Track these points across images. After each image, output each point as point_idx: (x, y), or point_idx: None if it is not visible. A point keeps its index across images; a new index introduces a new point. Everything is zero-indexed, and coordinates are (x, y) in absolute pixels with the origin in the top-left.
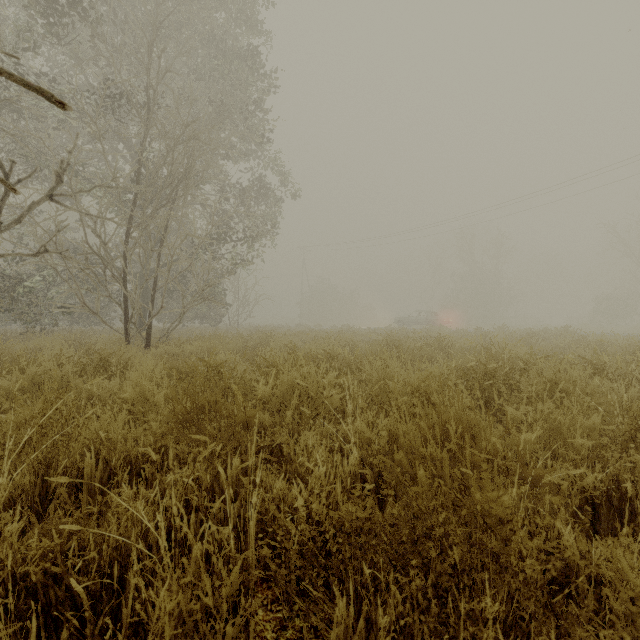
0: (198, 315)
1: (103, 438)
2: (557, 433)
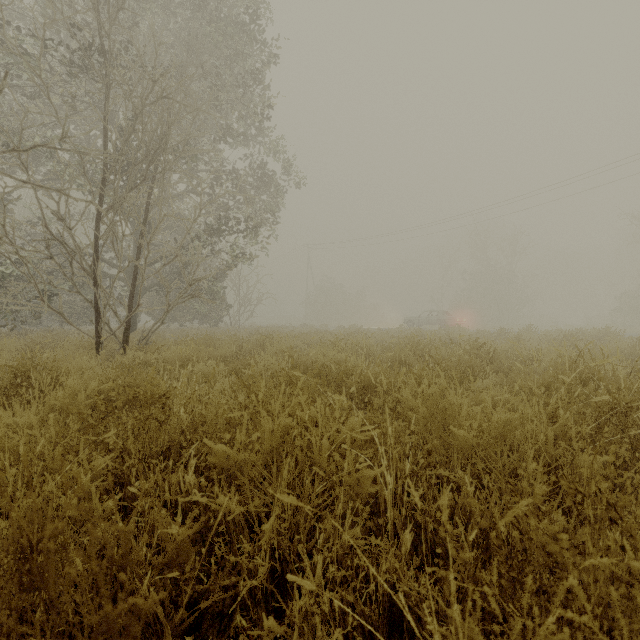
0: (197, 315)
1: None
2: None
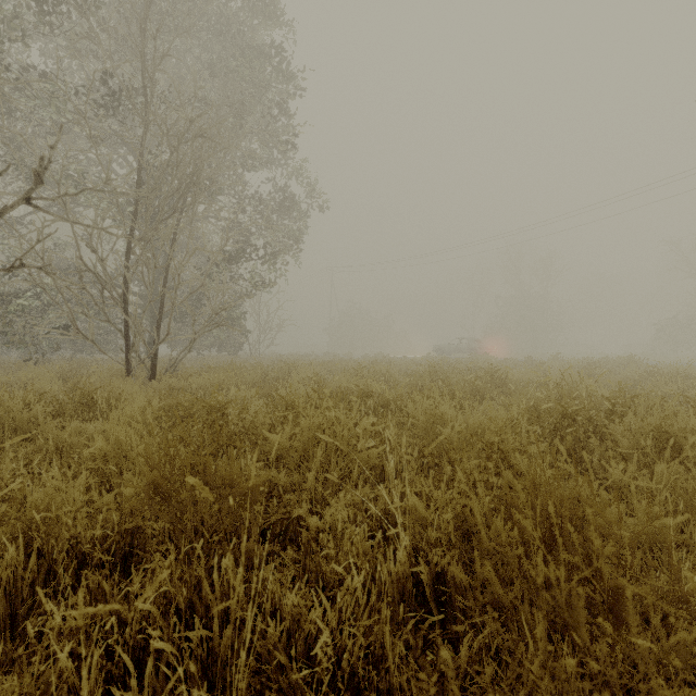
0: (215, 343)
1: (38, 520)
2: (689, 509)
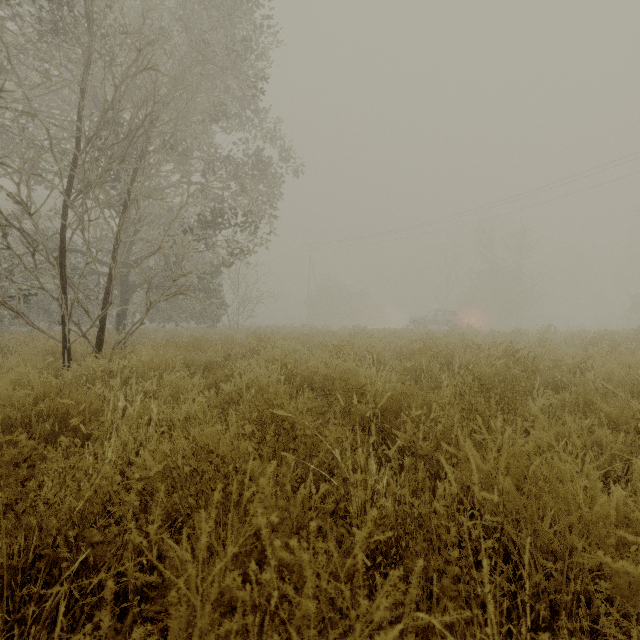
0: (193, 315)
1: None
2: None
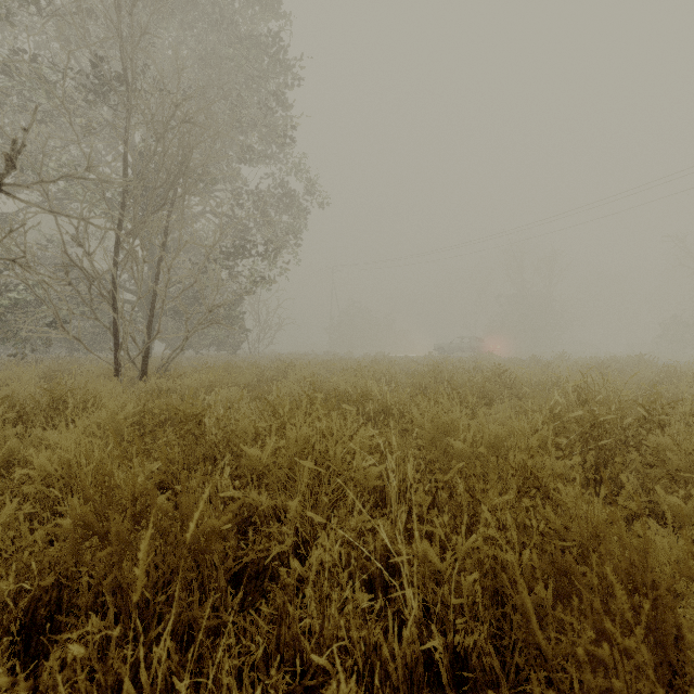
0: (214, 341)
1: None
2: None
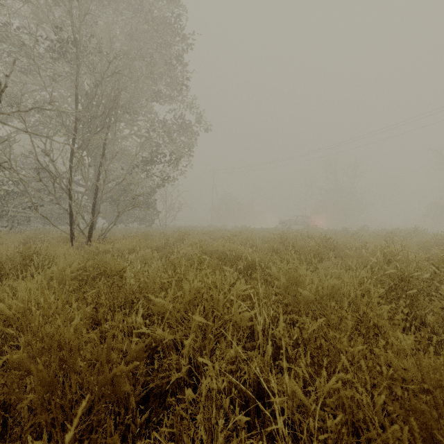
0: (137, 218)
1: None
2: None
